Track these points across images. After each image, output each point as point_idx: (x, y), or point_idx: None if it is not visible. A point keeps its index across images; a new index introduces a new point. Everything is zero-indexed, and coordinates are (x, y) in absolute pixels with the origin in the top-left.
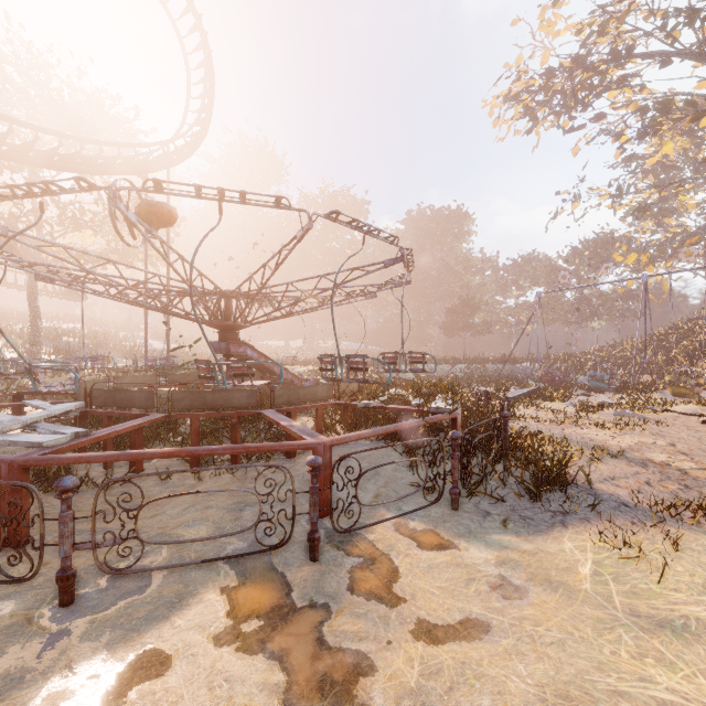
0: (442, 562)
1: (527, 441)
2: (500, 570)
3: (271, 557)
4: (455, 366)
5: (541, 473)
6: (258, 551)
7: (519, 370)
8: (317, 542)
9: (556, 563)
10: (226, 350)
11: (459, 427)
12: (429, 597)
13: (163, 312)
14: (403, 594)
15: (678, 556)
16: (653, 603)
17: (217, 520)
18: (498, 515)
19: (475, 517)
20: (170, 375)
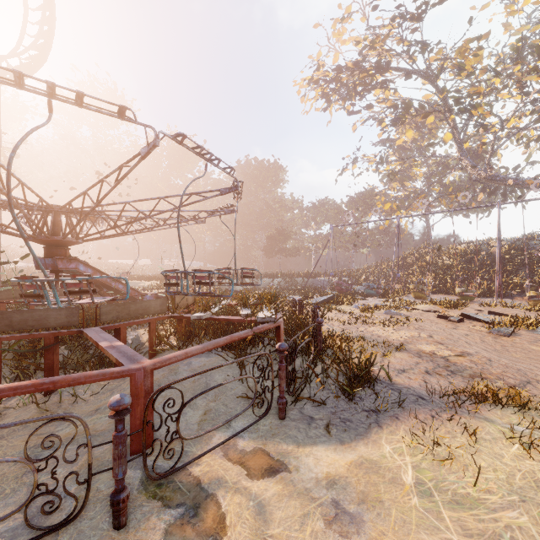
0: (274, 493)
1: (338, 344)
2: (332, 493)
3: (59, 533)
4: (273, 280)
5: (354, 374)
6: (31, 539)
7: (318, 282)
8: (122, 504)
9: (382, 473)
10: (53, 266)
11: (282, 333)
12: None
13: None
14: None
15: (477, 449)
16: (477, 514)
17: None
18: (321, 420)
19: (302, 425)
20: None
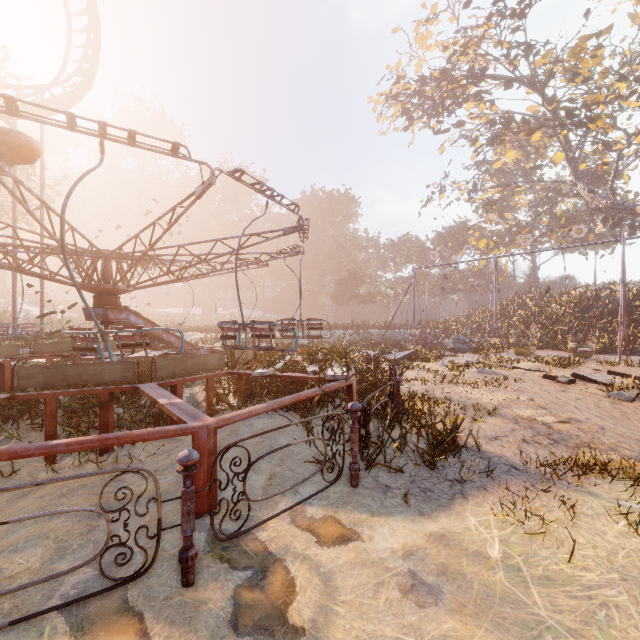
0: (346, 561)
1: (419, 406)
2: (409, 564)
3: (129, 588)
4: (344, 332)
5: (436, 440)
6: (105, 588)
7: (397, 334)
8: (191, 561)
9: (465, 546)
10: (103, 316)
11: (354, 393)
12: (333, 620)
13: (22, 272)
14: (301, 620)
15: (576, 524)
16: (570, 591)
17: (62, 535)
18: (398, 489)
19: (376, 494)
20: (36, 345)
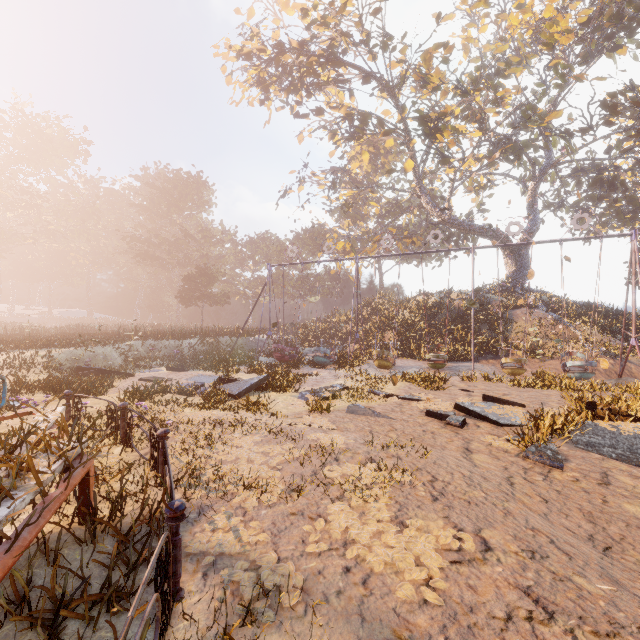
0: None
1: None
2: None
3: None
4: (183, 342)
5: None
6: None
7: (252, 343)
8: None
9: None
10: None
11: None
12: None
13: None
14: None
15: None
16: None
17: None
18: None
19: None
20: None
